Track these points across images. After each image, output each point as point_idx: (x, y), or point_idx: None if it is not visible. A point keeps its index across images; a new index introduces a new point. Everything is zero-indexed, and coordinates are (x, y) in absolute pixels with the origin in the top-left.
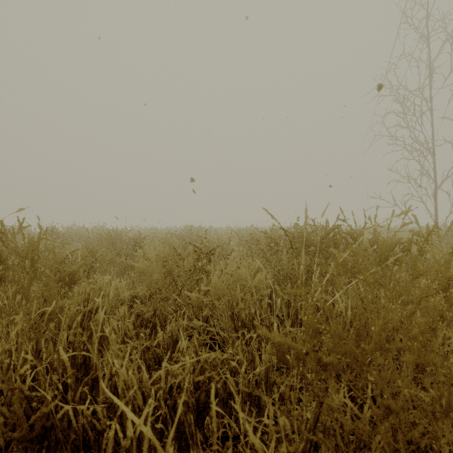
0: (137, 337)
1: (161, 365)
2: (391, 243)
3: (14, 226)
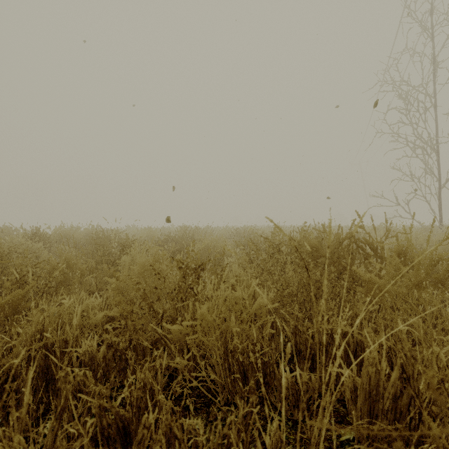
0: (109, 373)
1: (127, 432)
2: (432, 259)
3: (3, 227)
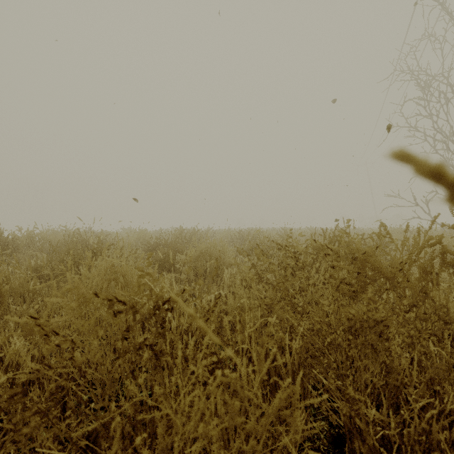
0: None
1: None
2: None
3: None
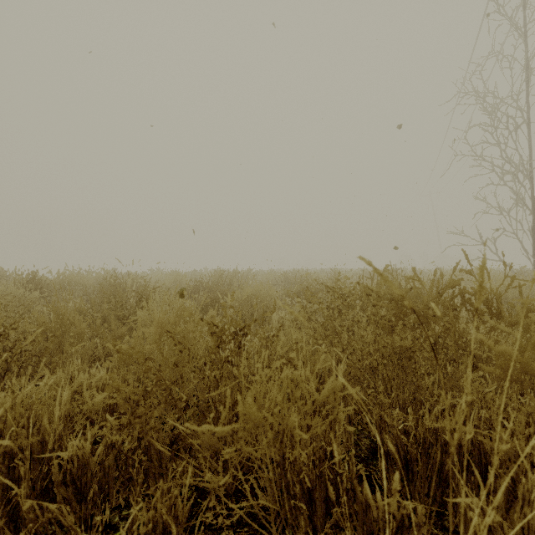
0: (108, 486)
1: None
2: None
3: None
